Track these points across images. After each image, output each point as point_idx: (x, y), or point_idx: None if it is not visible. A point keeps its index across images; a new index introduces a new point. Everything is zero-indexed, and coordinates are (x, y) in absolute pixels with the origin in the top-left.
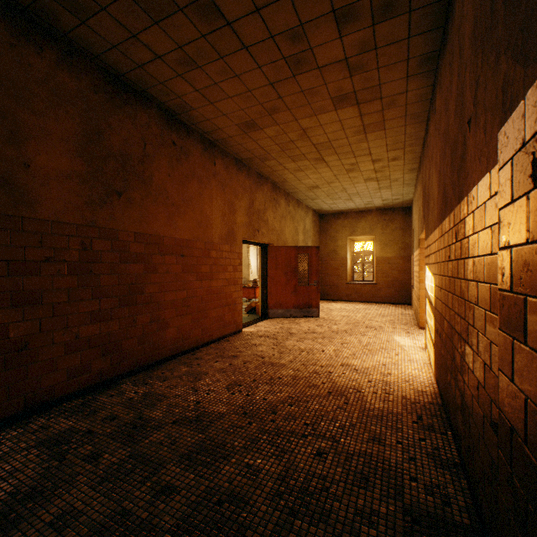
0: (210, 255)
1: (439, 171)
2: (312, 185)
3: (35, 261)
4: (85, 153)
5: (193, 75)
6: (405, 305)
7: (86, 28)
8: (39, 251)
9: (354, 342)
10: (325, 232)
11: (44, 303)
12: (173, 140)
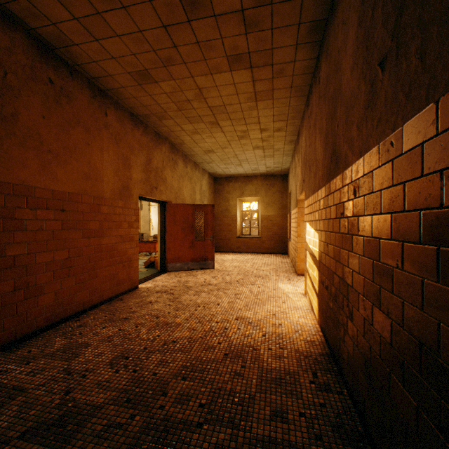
0: (100, 210)
1: (326, 134)
2: (208, 148)
3: None
4: None
5: None
6: (283, 255)
7: None
8: None
9: (246, 292)
10: (219, 193)
11: None
12: (49, 77)
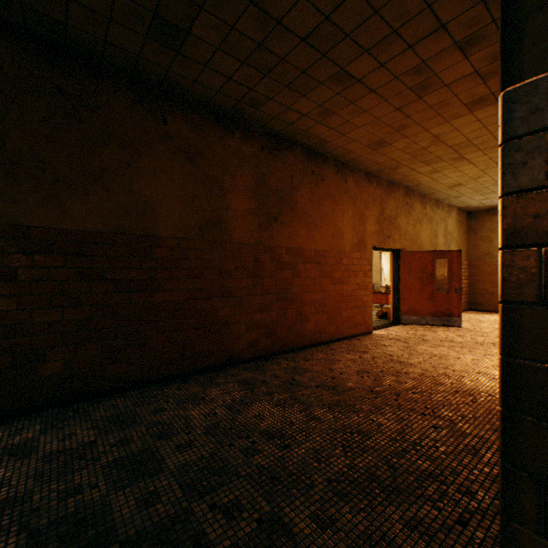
0: (341, 262)
1: None
2: (453, 183)
3: (231, 269)
4: (255, 194)
5: (329, 120)
6: None
7: (259, 112)
8: (232, 263)
9: None
10: (474, 232)
11: (235, 296)
12: (312, 170)
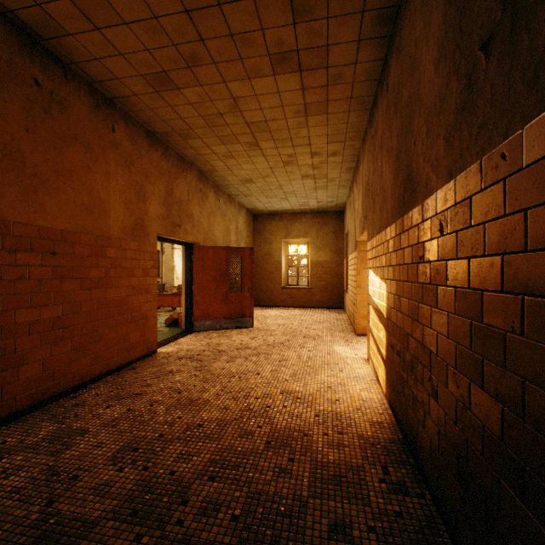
0: (105, 254)
1: (397, 155)
2: (246, 177)
3: None
4: None
5: None
6: (338, 310)
7: None
8: None
9: (293, 358)
10: (259, 234)
11: None
12: (35, 77)
